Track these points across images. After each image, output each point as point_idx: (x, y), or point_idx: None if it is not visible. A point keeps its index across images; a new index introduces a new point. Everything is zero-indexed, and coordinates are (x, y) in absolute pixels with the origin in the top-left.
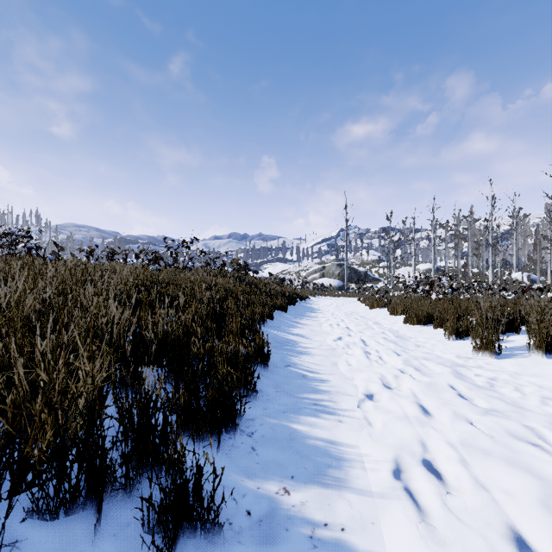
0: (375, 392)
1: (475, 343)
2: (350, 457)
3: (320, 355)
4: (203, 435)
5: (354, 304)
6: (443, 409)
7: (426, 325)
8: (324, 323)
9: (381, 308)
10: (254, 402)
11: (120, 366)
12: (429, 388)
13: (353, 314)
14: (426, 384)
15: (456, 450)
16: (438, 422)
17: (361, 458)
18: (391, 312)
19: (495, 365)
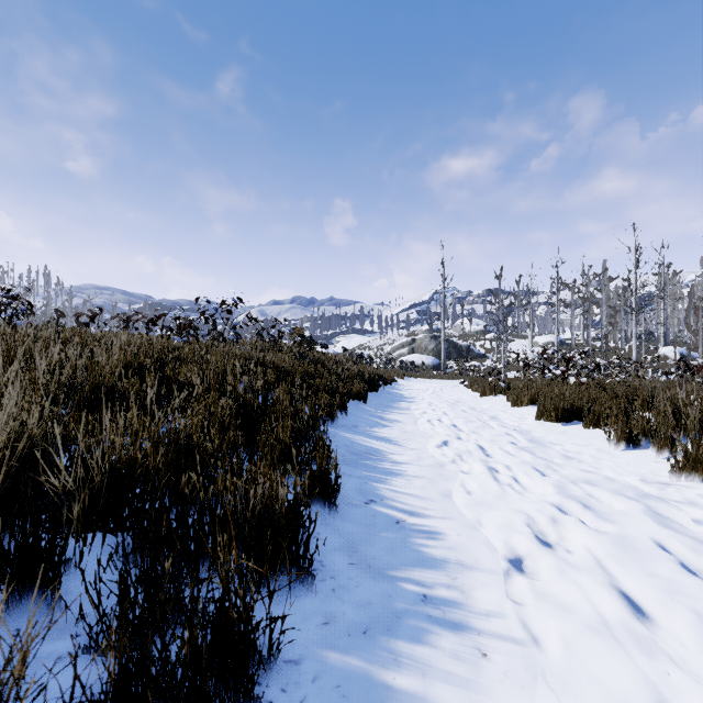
0: (532, 564)
1: (675, 460)
2: None
3: (421, 478)
4: None
5: (458, 390)
6: (685, 616)
7: (570, 423)
8: (420, 418)
9: (496, 395)
10: (306, 600)
11: None
12: (630, 556)
13: (458, 404)
14: (620, 544)
15: None
16: (694, 659)
17: None
18: (513, 402)
19: None
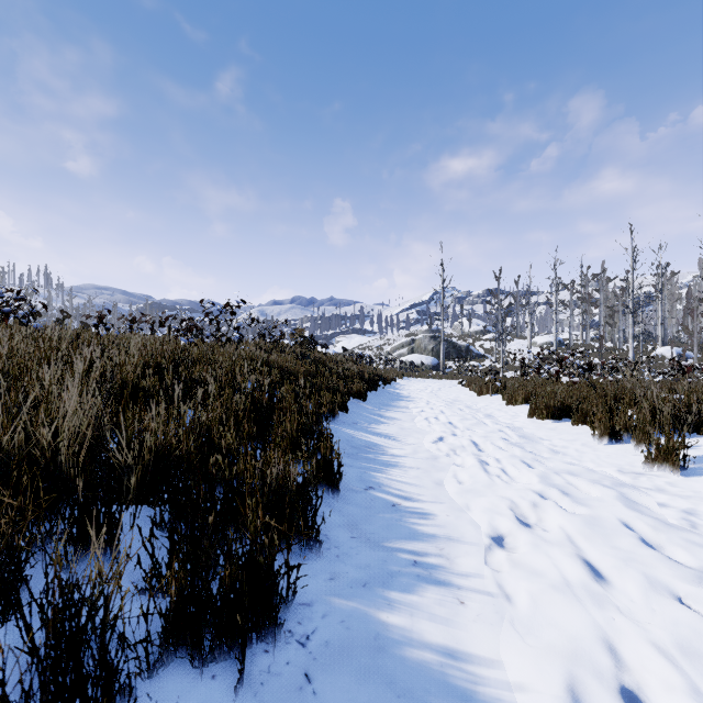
0: (510, 538)
1: (648, 452)
2: (490, 692)
3: (416, 469)
4: (212, 651)
5: (456, 389)
6: (633, 575)
7: (560, 420)
8: (418, 416)
9: (492, 394)
10: (315, 563)
11: (70, 514)
12: (595, 531)
13: (455, 403)
14: (589, 522)
15: (689, 679)
16: (632, 605)
17: (511, 695)
18: (507, 401)
19: (684, 486)
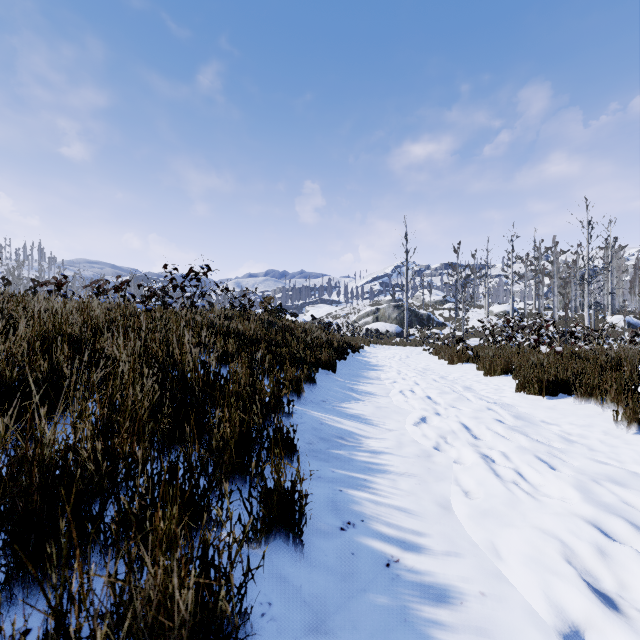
0: None
1: None
2: None
3: (407, 476)
4: None
5: (424, 357)
6: None
7: (555, 396)
8: (392, 389)
9: (463, 363)
10: None
11: None
12: None
13: (428, 373)
14: None
15: None
16: None
17: None
18: (485, 371)
19: None
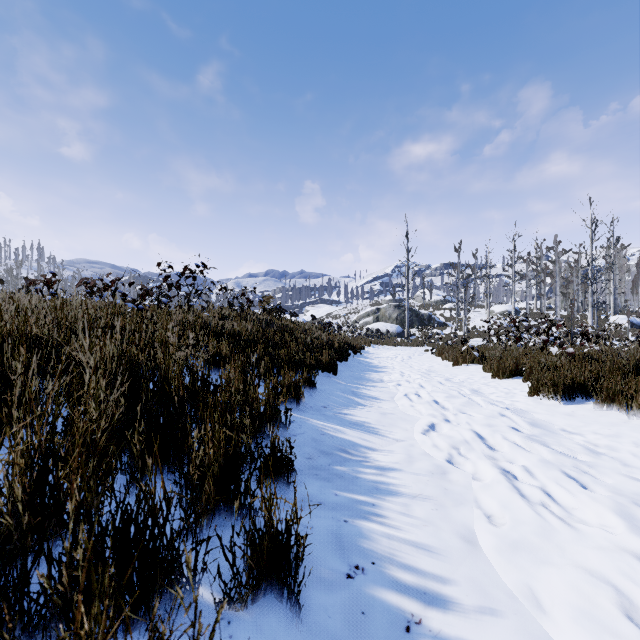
0: None
1: None
2: None
3: (422, 499)
4: None
5: (426, 358)
6: None
7: (572, 401)
8: (397, 393)
9: (468, 364)
10: None
11: None
12: None
13: (433, 375)
14: None
15: None
16: None
17: None
18: (493, 374)
19: None
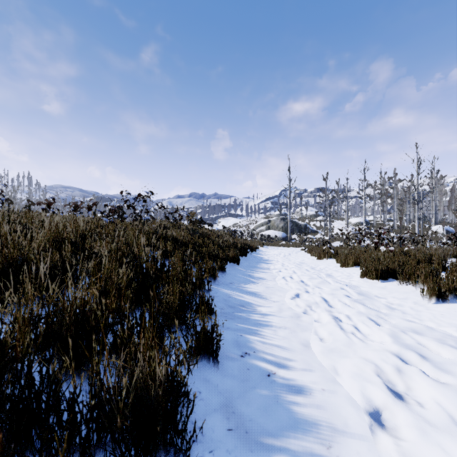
0: (399, 428)
1: None
2: None
3: (284, 328)
4: None
5: (301, 254)
6: None
7: (387, 280)
8: (277, 276)
9: (328, 258)
10: None
11: None
12: None
13: (303, 265)
14: None
15: None
16: None
17: None
18: (341, 264)
19: None
